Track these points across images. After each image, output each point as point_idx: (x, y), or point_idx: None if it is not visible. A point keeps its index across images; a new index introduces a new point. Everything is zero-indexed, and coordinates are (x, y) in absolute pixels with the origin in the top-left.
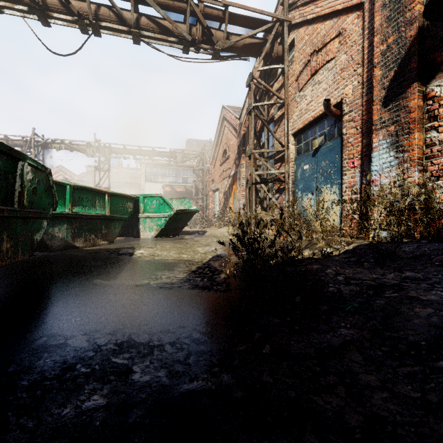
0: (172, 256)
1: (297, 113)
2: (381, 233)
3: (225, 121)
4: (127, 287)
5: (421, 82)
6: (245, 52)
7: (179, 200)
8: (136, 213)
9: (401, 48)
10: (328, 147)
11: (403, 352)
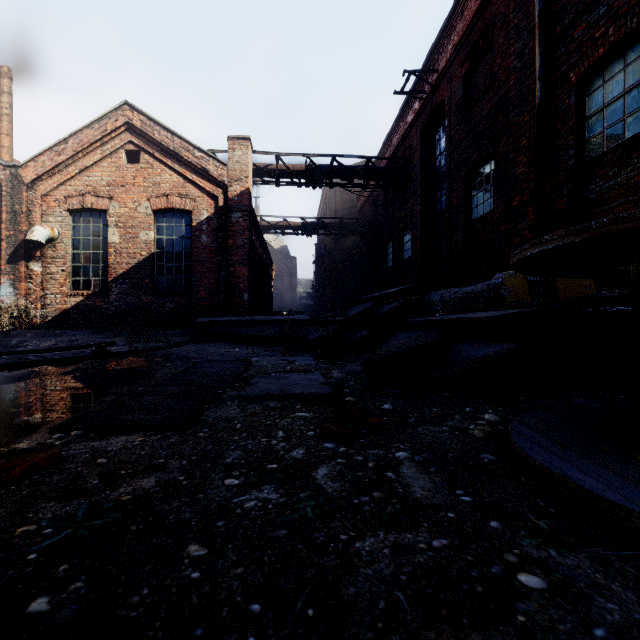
0: None
1: None
2: (6, 327)
3: None
4: None
5: (26, 260)
6: None
7: None
8: None
9: (17, 241)
10: None
11: (9, 347)
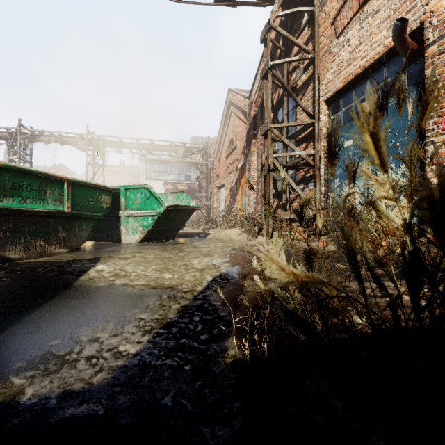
0: (148, 276)
1: (334, 69)
2: None
3: (231, 106)
4: None
5: None
6: None
7: (175, 195)
8: (116, 210)
9: None
10: (390, 106)
11: None
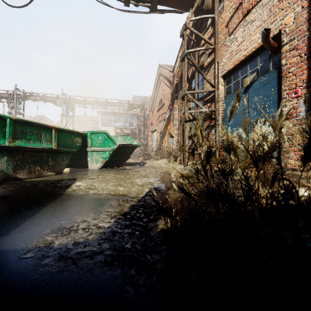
0: (108, 189)
1: (228, 56)
2: None
3: (161, 76)
4: (0, 261)
5: None
6: (179, 6)
7: (123, 137)
8: (85, 147)
9: None
10: (262, 82)
11: None
